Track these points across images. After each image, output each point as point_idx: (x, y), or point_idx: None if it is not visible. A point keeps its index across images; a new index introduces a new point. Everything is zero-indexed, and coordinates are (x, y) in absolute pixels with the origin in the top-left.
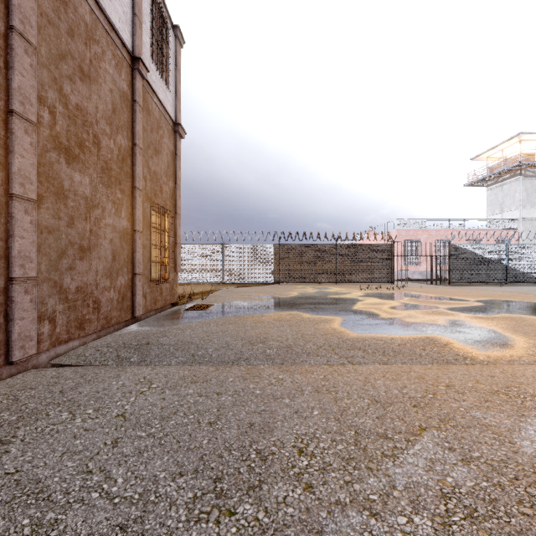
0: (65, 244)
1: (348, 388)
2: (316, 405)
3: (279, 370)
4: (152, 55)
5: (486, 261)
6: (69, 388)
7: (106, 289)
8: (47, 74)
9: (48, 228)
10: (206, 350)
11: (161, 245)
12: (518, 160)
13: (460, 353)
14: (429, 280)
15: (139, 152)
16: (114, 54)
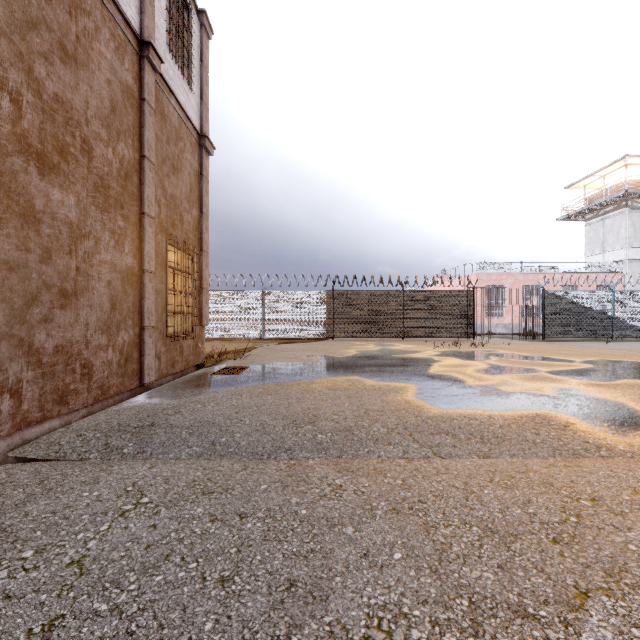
0: (37, 287)
1: (443, 503)
2: (397, 540)
3: (335, 469)
4: (169, 44)
5: (587, 312)
6: (14, 504)
7: (102, 348)
8: (7, 46)
9: (8, 263)
10: (232, 435)
11: (181, 291)
12: (624, 188)
13: (589, 440)
14: (515, 335)
15: (149, 168)
16: (113, 34)
